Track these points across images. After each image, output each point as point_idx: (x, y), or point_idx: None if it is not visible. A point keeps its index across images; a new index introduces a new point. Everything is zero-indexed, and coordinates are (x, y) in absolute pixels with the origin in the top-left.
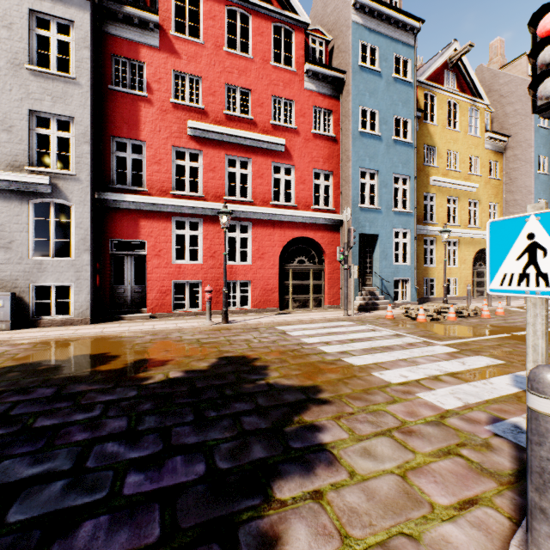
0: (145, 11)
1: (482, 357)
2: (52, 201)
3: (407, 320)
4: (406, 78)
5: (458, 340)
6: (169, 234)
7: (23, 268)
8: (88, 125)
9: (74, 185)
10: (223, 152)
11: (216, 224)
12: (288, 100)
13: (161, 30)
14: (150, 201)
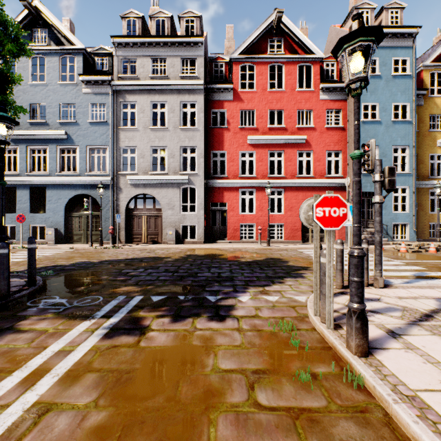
0: (227, 84)
1: (415, 267)
2: (188, 186)
3: (393, 251)
4: (404, 73)
5: (414, 261)
6: (238, 198)
7: (178, 217)
8: (202, 149)
9: (197, 178)
10: (266, 150)
11: (263, 191)
12: (308, 110)
13: (234, 90)
14: (229, 182)
